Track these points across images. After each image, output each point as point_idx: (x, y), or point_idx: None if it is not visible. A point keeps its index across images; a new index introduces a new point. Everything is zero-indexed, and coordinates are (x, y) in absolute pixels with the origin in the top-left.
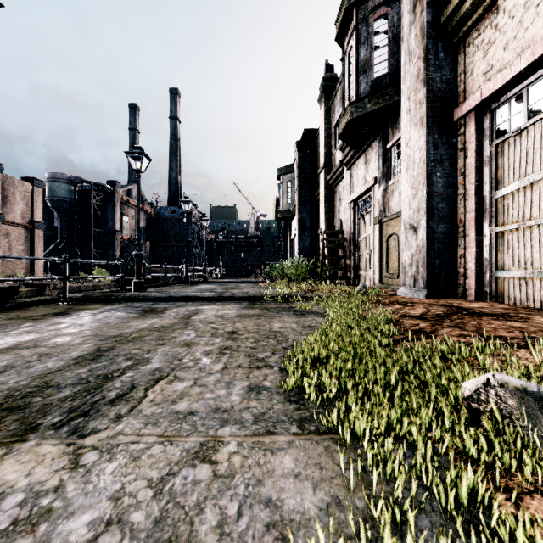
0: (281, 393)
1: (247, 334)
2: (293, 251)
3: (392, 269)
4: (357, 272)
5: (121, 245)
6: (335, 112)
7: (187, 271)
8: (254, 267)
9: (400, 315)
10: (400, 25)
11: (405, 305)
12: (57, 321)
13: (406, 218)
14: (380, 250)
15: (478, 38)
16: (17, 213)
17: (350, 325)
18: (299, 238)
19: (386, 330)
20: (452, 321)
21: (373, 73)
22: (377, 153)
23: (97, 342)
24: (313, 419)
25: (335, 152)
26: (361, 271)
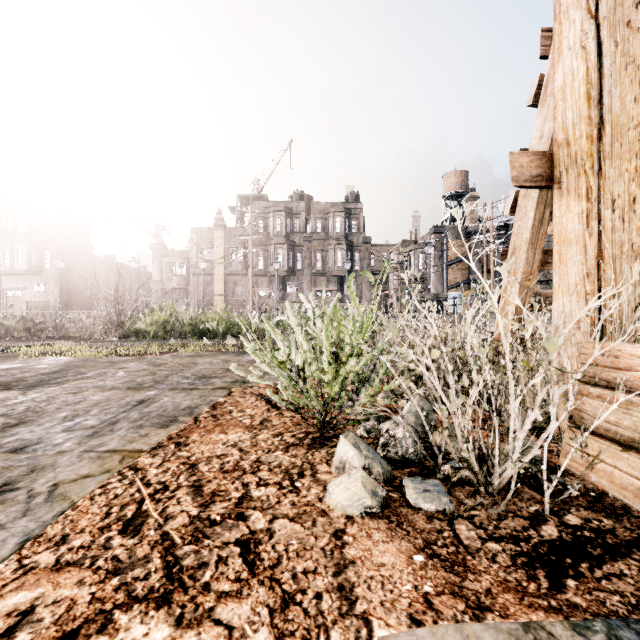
0: None
1: None
2: None
3: None
4: None
5: None
6: None
7: None
8: None
9: None
10: None
11: None
12: None
13: None
14: None
15: (4, 278)
16: None
17: None
18: None
19: None
20: None
21: None
22: None
23: None
24: None
25: None
26: None
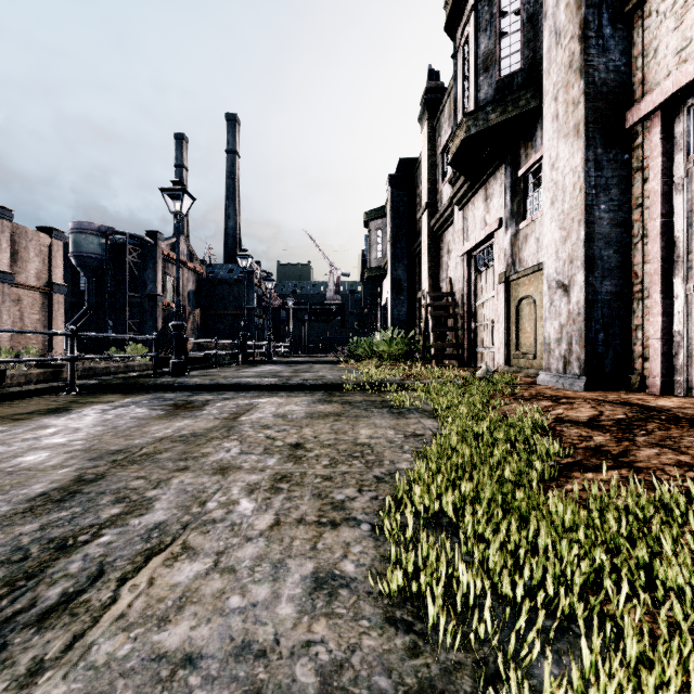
0: (375, 596)
1: (318, 450)
2: (384, 321)
3: (525, 345)
4: (473, 350)
5: (164, 314)
6: (442, 134)
7: (245, 348)
8: (333, 342)
9: (553, 418)
10: (538, 1)
11: (558, 402)
12: (44, 424)
13: (552, 273)
14: (507, 319)
15: (667, 1)
16: (31, 273)
17: (478, 434)
18: (393, 304)
19: (543, 448)
20: (651, 435)
21: (499, 71)
22: (502, 185)
23: (83, 463)
24: (449, 690)
25: (442, 187)
26: (479, 347)
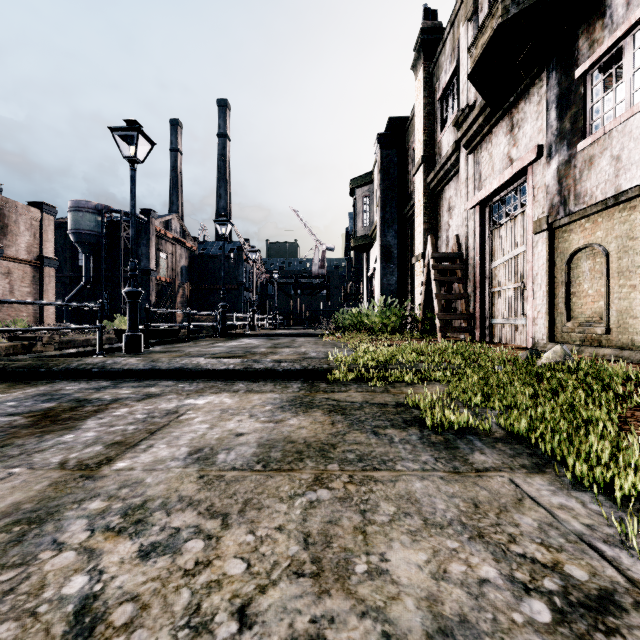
0: None
1: None
2: (370, 292)
3: (583, 315)
4: (488, 321)
5: (158, 288)
6: (441, 76)
7: (224, 320)
8: (318, 315)
9: None
10: None
11: None
12: None
13: None
14: (550, 280)
15: None
16: (21, 246)
17: None
18: (382, 273)
19: None
20: None
21: None
22: (541, 102)
23: None
24: None
25: (441, 136)
26: (498, 318)
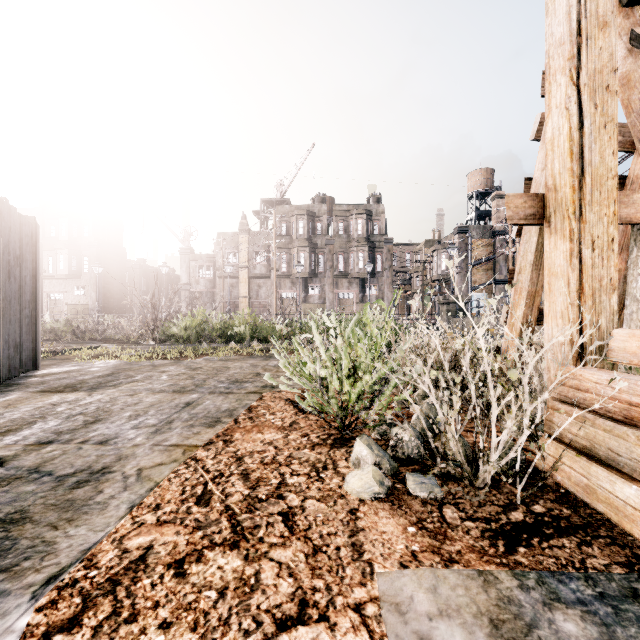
0: None
1: None
2: None
3: None
4: None
5: None
6: None
7: None
8: None
9: None
10: None
11: None
12: None
13: None
14: None
15: (48, 282)
16: None
17: None
18: None
19: None
20: None
21: None
22: None
23: None
24: None
25: None
26: None
